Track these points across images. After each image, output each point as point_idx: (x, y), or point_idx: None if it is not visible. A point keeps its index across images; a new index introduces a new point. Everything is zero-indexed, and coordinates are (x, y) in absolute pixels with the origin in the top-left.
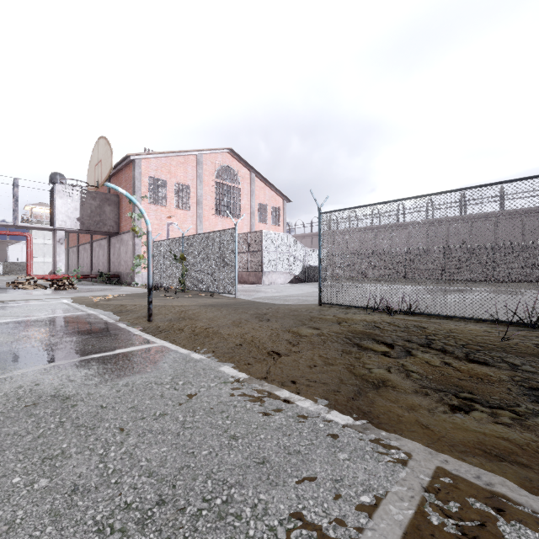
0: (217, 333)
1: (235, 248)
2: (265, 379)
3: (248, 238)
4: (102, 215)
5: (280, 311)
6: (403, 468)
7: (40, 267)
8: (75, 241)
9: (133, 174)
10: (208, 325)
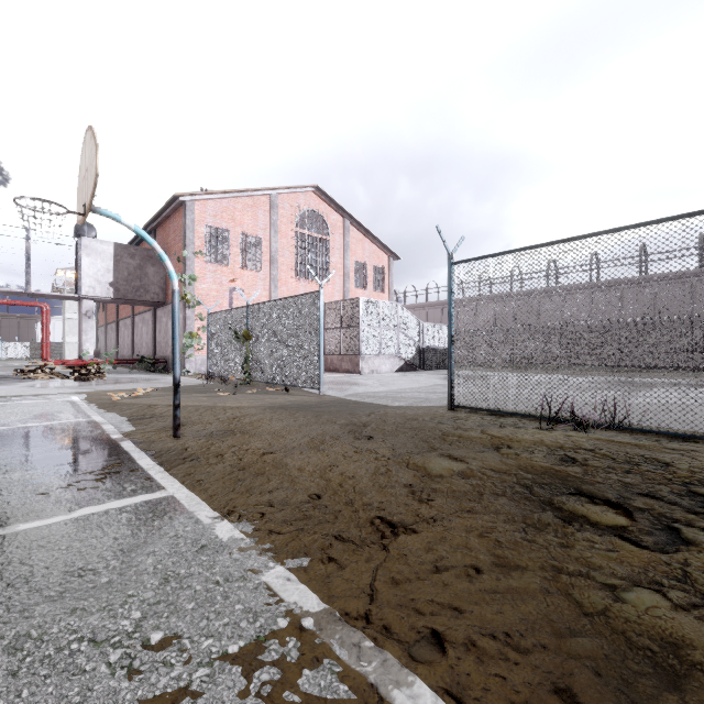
0: (280, 465)
1: (320, 320)
2: (366, 623)
3: (341, 309)
4: (143, 278)
5: (388, 419)
6: None
7: (76, 349)
8: (114, 315)
9: (183, 222)
10: (268, 447)
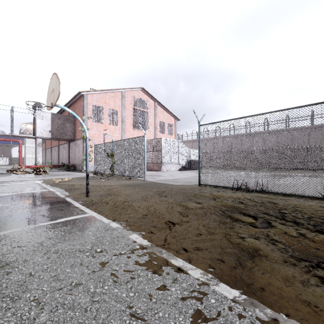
0: (131, 205)
1: (144, 148)
2: (163, 247)
3: (153, 143)
4: (64, 128)
5: (173, 189)
6: None
7: (30, 160)
8: (49, 145)
9: (83, 104)
10: (125, 199)
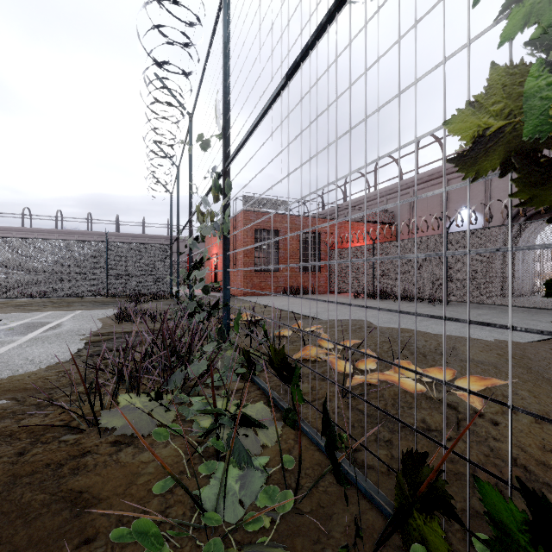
0: None
1: None
2: None
3: None
4: None
5: None
6: (47, 313)
7: None
8: None
9: None
10: None
